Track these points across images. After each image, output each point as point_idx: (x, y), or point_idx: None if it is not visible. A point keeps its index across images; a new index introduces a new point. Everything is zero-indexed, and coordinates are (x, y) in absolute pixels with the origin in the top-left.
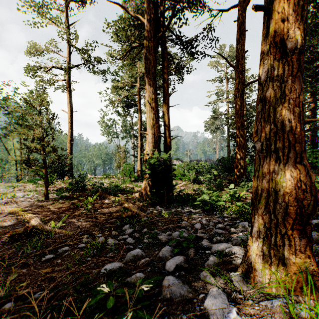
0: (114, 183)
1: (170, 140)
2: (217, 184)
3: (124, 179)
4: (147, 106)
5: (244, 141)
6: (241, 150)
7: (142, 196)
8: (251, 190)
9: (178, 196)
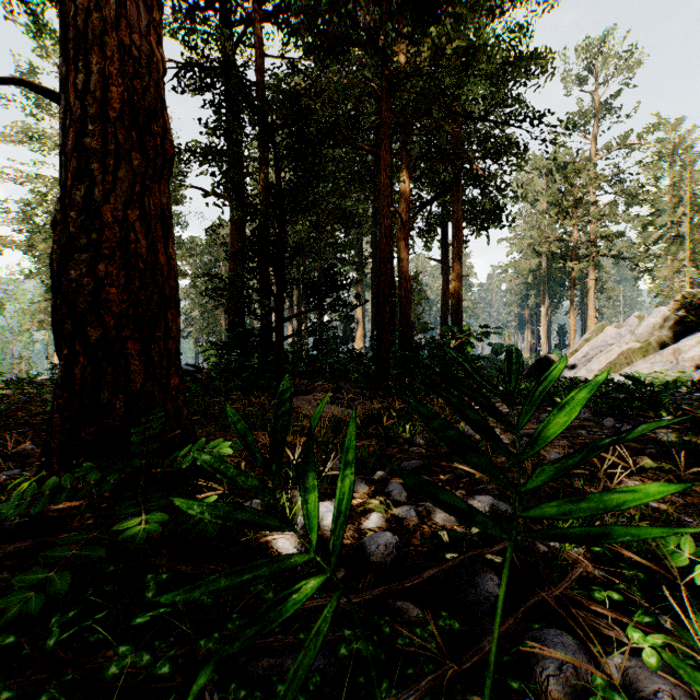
0: None
1: None
2: None
3: None
4: None
5: None
6: None
7: None
8: None
9: None
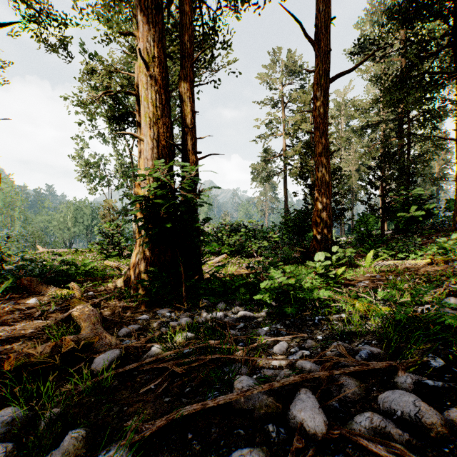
0: (61, 257)
1: (196, 160)
2: (285, 256)
3: (108, 253)
4: (141, 73)
5: (329, 178)
6: (325, 193)
7: (129, 285)
8: (346, 264)
9: (213, 281)
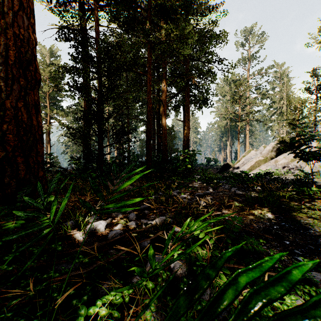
0: None
1: None
2: None
3: None
4: None
5: None
6: None
7: None
8: None
9: None
